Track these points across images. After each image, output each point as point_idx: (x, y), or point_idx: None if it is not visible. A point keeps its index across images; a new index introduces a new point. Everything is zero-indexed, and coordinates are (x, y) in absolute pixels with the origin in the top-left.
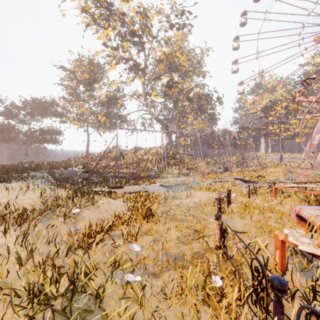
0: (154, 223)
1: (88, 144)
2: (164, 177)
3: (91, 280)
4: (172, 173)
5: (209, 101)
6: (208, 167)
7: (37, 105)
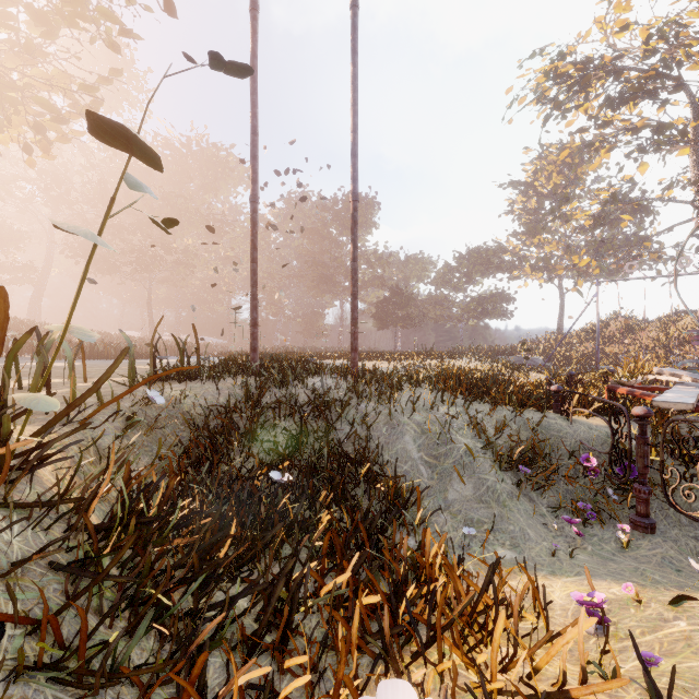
0: None
1: (561, 314)
2: None
3: None
4: None
5: None
6: None
7: (475, 259)
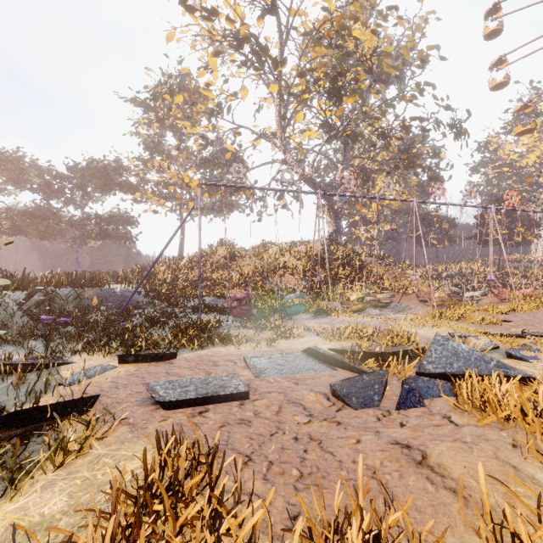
0: None
1: (182, 241)
2: (324, 311)
3: None
4: (344, 301)
5: (428, 135)
6: (443, 285)
7: (93, 171)
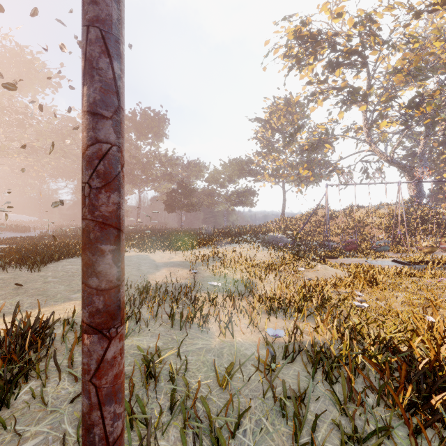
0: (378, 288)
1: (284, 204)
2: (402, 251)
3: (331, 299)
4: (418, 246)
5: None
6: None
7: (234, 166)
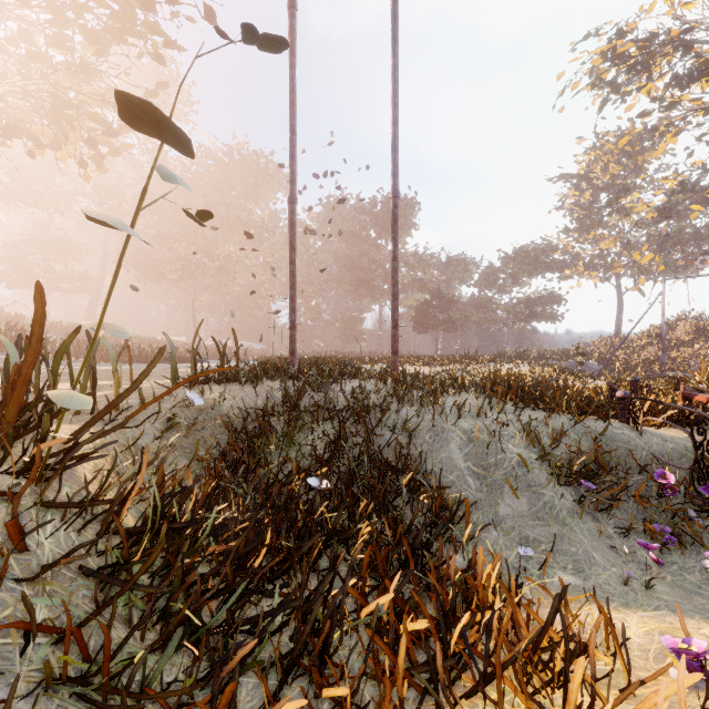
0: None
1: (619, 316)
2: None
3: None
4: None
5: None
6: None
7: (522, 258)
